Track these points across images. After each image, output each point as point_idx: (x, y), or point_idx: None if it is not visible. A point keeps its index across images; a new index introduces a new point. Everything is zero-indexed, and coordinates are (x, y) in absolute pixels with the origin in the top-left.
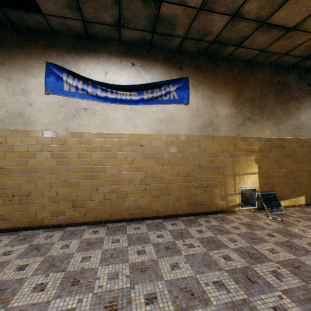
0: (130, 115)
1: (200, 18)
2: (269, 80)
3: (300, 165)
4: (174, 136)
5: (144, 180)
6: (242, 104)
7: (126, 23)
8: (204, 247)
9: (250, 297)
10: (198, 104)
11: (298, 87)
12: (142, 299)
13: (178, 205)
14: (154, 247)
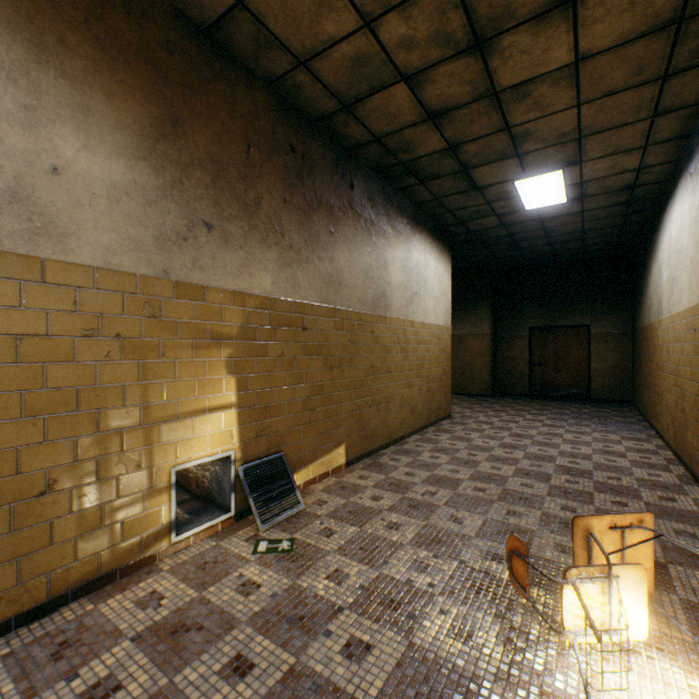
0: None
1: None
2: (270, 132)
3: (337, 373)
4: None
5: None
6: (184, 169)
7: None
8: None
9: None
10: None
11: (333, 184)
12: None
13: None
14: None
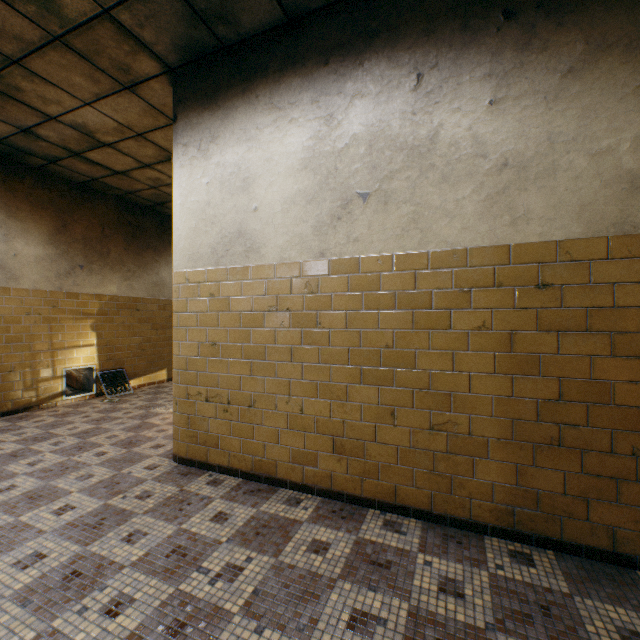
0: None
1: None
2: (116, 219)
3: (161, 332)
4: None
5: None
6: (70, 245)
7: None
8: None
9: (5, 466)
10: None
11: (158, 235)
12: None
13: None
14: None
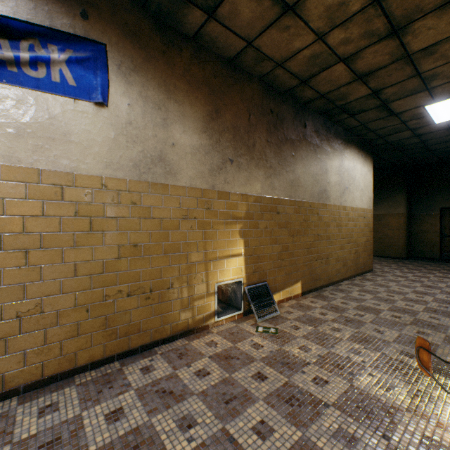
0: None
1: None
2: (260, 105)
3: (296, 238)
4: (65, 176)
5: None
6: (221, 134)
7: None
8: None
9: None
10: (133, 113)
11: (294, 126)
12: None
13: (77, 346)
14: None
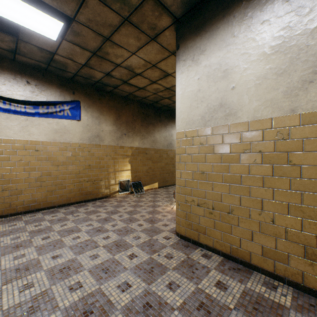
0: (25, 125)
1: (86, 69)
2: (138, 111)
3: (155, 164)
4: (68, 143)
5: (39, 178)
6: (121, 124)
7: (22, 53)
8: (86, 214)
9: (103, 225)
10: (89, 121)
11: (154, 117)
12: (40, 239)
13: (72, 196)
14: (49, 221)
